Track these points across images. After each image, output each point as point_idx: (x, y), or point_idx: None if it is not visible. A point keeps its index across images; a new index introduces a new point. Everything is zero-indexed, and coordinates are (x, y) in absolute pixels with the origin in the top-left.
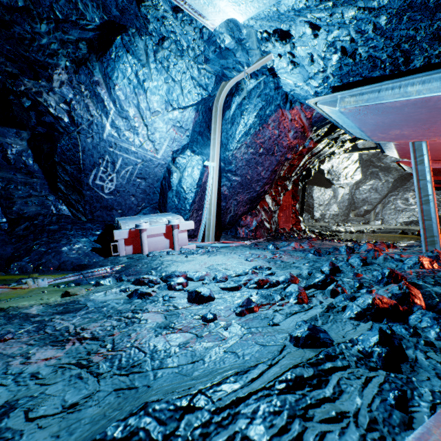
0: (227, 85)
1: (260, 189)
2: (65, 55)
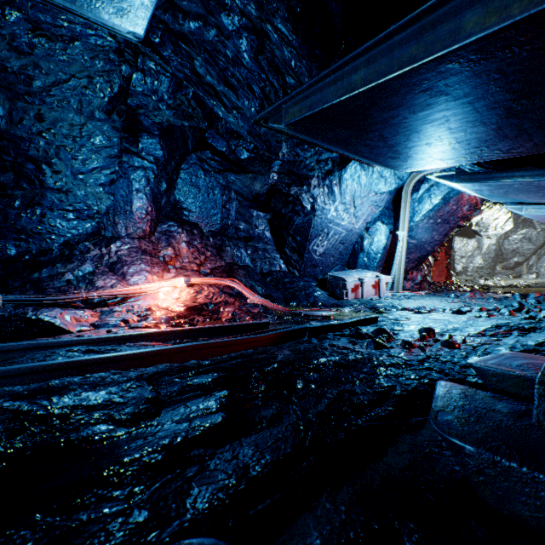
0: (418, 176)
1: (430, 249)
2: (317, 169)
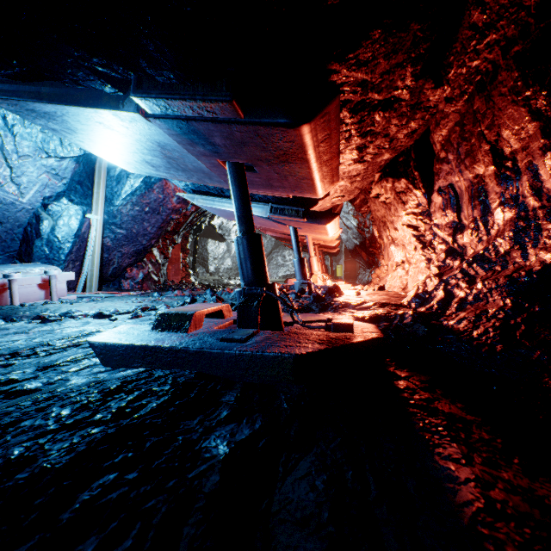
0: None
1: (147, 243)
2: None
